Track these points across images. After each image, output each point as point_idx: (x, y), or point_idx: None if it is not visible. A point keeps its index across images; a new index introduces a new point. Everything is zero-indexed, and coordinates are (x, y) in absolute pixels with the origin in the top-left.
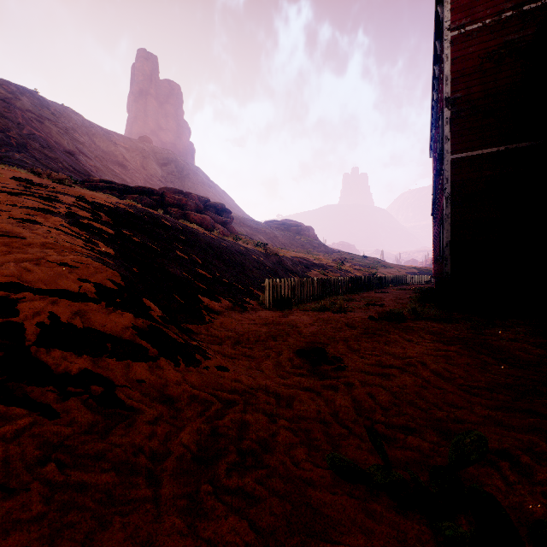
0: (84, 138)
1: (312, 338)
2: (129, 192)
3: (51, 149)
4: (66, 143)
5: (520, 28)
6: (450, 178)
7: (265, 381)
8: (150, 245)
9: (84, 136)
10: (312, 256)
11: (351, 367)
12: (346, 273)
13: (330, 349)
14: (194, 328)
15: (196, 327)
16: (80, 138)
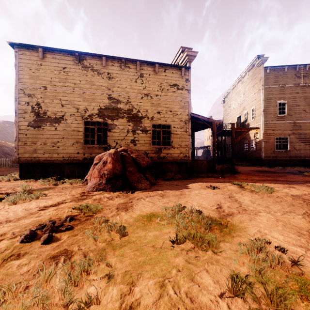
0: None
1: None
2: None
3: None
4: None
5: None
6: None
7: None
8: None
9: None
10: None
11: None
12: None
13: None
14: None
15: None
16: None
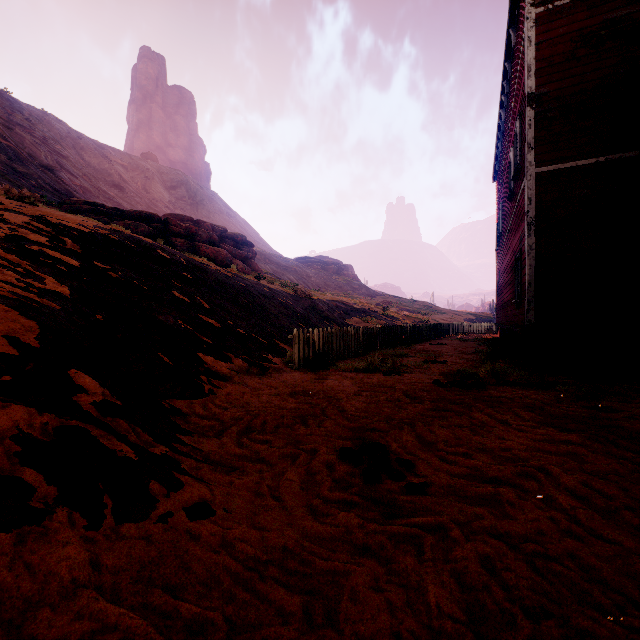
0: (69, 151)
1: (361, 420)
2: (122, 218)
3: (22, 163)
4: (43, 155)
5: (625, 3)
6: (534, 197)
7: (283, 538)
8: (135, 283)
9: (69, 149)
10: (352, 300)
11: (434, 486)
12: (393, 321)
13: (391, 444)
14: (183, 406)
15: (187, 404)
16: (63, 151)
